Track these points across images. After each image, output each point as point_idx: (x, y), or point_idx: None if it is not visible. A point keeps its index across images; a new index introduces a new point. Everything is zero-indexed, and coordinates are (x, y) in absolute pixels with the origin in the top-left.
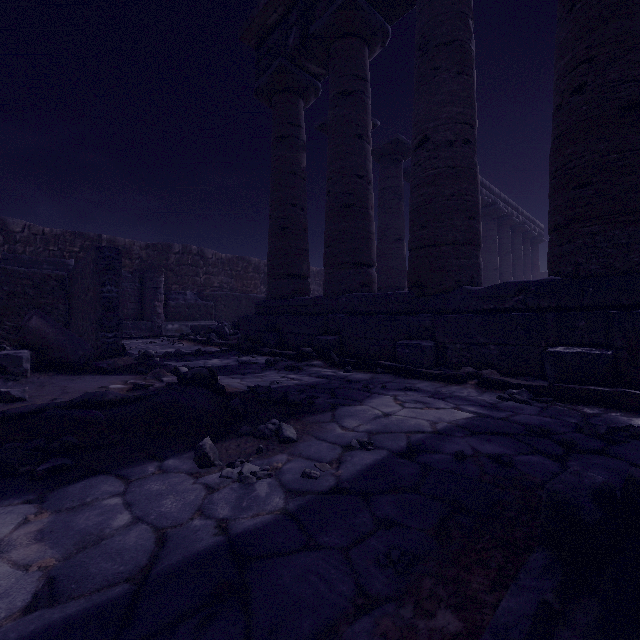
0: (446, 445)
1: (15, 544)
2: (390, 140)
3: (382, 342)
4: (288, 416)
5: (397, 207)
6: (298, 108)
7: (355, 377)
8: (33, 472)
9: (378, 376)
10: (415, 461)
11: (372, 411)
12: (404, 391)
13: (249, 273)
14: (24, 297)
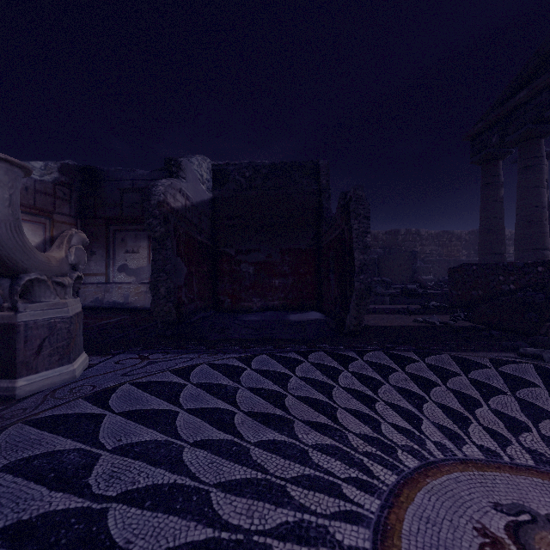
0: None
1: None
2: None
3: None
4: None
5: None
6: (498, 166)
7: None
8: None
9: None
10: None
11: None
12: None
13: (452, 242)
14: None
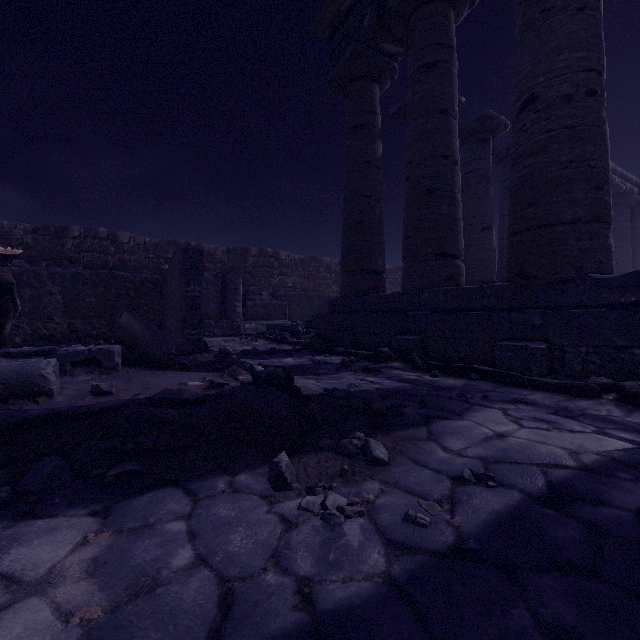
0: (612, 492)
1: (66, 575)
2: (476, 117)
3: (475, 343)
4: (373, 428)
5: (484, 192)
6: (373, 94)
7: (445, 383)
8: (103, 477)
9: (473, 383)
10: (570, 515)
11: (479, 429)
12: (514, 404)
13: (321, 273)
14: (127, 298)
